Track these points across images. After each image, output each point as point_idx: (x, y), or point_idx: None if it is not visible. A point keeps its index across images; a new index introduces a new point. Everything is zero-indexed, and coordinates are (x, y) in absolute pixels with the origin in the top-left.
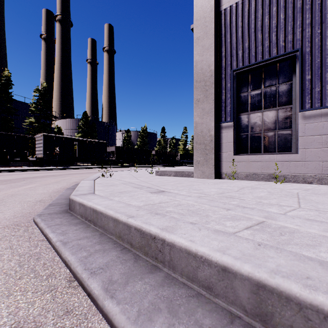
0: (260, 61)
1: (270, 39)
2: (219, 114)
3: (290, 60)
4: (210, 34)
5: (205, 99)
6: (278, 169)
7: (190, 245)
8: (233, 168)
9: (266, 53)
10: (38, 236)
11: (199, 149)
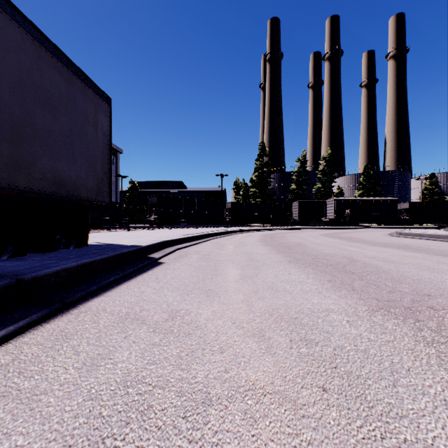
0: None
1: None
2: None
3: None
4: None
5: None
6: None
7: (424, 233)
8: None
9: None
10: (396, 237)
11: None
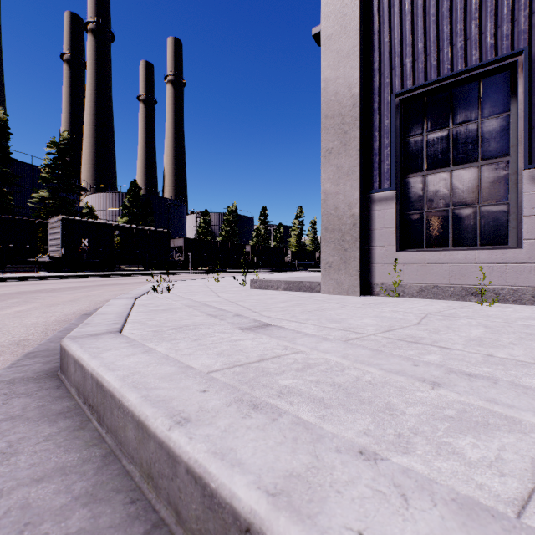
0: (448, 75)
1: (467, 34)
2: (369, 175)
3: (506, 73)
4: (353, 28)
5: (342, 149)
6: (485, 278)
7: None
8: (396, 275)
9: (459, 59)
10: None
11: (330, 240)
